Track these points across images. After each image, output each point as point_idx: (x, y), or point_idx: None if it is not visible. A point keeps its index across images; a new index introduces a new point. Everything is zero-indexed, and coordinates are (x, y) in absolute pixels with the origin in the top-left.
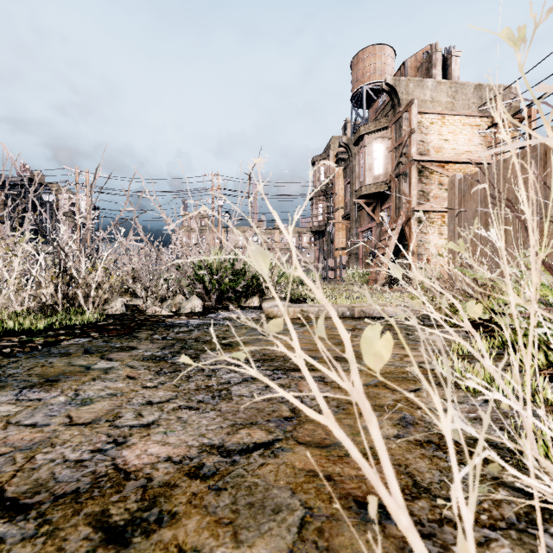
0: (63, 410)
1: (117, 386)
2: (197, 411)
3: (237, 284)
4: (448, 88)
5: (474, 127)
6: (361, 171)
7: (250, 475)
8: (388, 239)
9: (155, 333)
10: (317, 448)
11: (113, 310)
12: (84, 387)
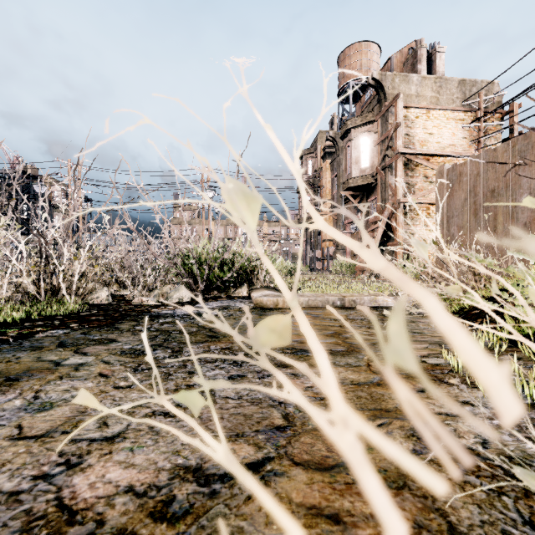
0: (14, 418)
1: (85, 386)
2: (173, 419)
3: (225, 274)
4: (433, 83)
5: (458, 121)
6: (348, 164)
7: (233, 515)
8: (374, 231)
9: (139, 324)
10: (318, 470)
11: (99, 300)
12: (47, 387)
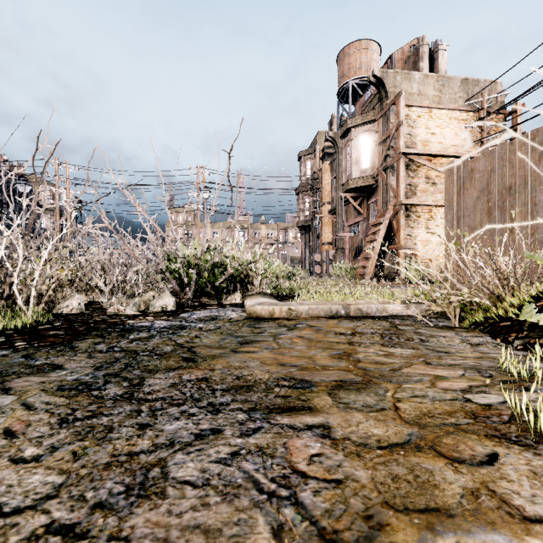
0: None
1: None
2: None
3: (217, 279)
4: (435, 82)
5: (461, 121)
6: (348, 165)
7: None
8: (375, 233)
9: (102, 342)
10: None
11: (69, 309)
12: None
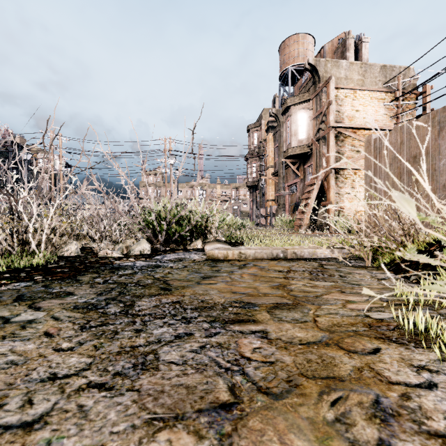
0: None
1: (24, 349)
2: (108, 393)
3: (182, 229)
4: (359, 68)
5: (380, 100)
6: (288, 136)
7: None
8: (310, 192)
9: (99, 277)
10: None
11: (68, 253)
12: None
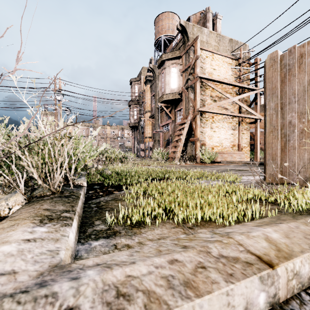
0: None
1: None
2: None
3: None
4: (216, 37)
5: (229, 64)
6: (162, 85)
7: None
8: (181, 130)
9: None
10: None
11: None
12: None
